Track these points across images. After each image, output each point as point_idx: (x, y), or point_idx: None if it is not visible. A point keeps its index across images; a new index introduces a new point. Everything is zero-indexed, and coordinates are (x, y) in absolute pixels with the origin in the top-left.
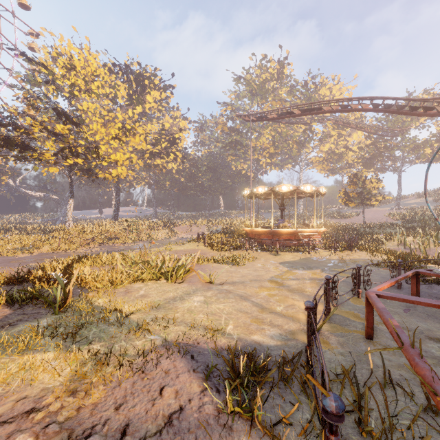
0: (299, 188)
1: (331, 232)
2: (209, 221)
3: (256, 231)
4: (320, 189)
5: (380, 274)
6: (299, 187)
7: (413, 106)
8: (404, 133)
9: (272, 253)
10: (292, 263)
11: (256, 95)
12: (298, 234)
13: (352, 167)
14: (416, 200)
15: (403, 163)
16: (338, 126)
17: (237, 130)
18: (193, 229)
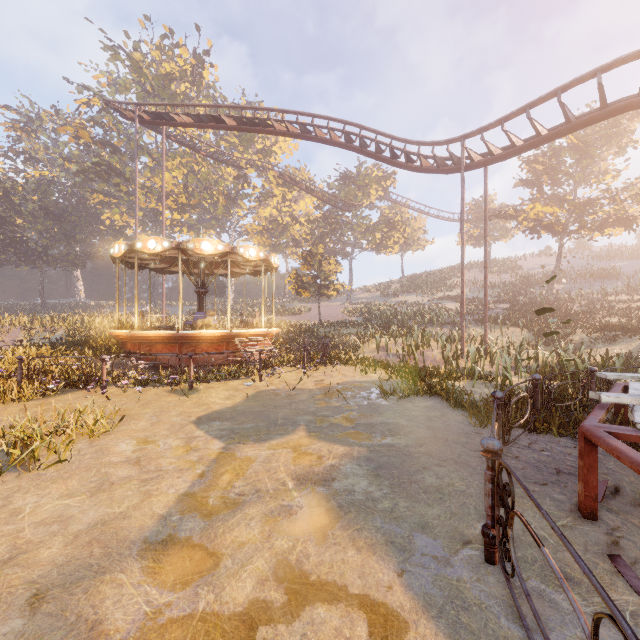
0: (236, 250)
1: (281, 335)
2: (33, 319)
3: (141, 336)
4: (271, 258)
5: (417, 418)
6: (236, 248)
7: (394, 152)
8: (357, 209)
9: (178, 388)
10: (231, 416)
11: (152, 95)
12: (233, 339)
13: (299, 246)
14: (364, 294)
15: (354, 247)
16: (283, 183)
17: (112, 145)
18: None
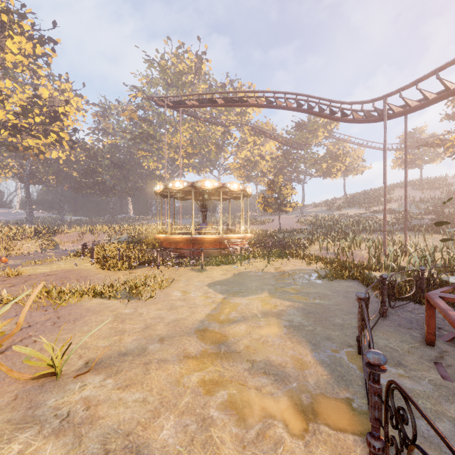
0: (225, 185)
1: (253, 238)
2: (110, 227)
3: (172, 238)
4: (247, 188)
5: (339, 291)
6: (225, 184)
7: (332, 110)
8: (307, 147)
9: (195, 268)
10: (226, 284)
11: (171, 86)
12: (223, 241)
13: (265, 176)
14: (313, 209)
15: (306, 175)
16: (254, 133)
17: (149, 120)
18: (86, 238)
